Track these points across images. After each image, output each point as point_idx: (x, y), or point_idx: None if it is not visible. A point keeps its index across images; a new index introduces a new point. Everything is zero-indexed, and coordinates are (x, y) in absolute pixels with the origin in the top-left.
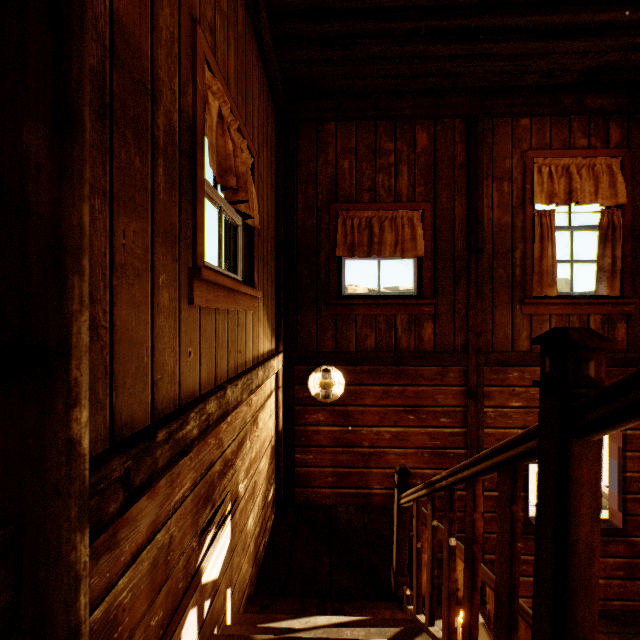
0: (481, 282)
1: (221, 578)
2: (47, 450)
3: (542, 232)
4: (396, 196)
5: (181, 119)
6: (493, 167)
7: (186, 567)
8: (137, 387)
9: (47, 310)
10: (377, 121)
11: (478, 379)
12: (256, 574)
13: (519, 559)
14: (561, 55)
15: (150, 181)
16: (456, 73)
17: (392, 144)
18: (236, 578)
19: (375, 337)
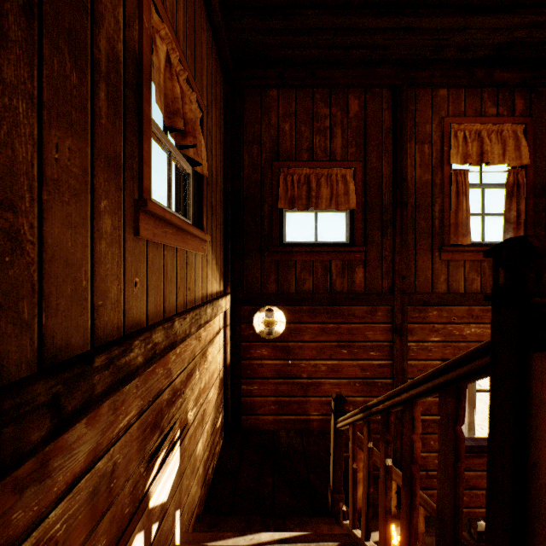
0: (405, 232)
1: (170, 501)
2: None
3: (458, 188)
4: (331, 156)
5: (126, 51)
6: (416, 131)
7: (133, 493)
8: (73, 311)
9: None
10: (314, 89)
11: (403, 317)
12: (205, 495)
13: (463, 479)
14: (476, 31)
15: (90, 102)
16: (384, 45)
17: (328, 109)
18: (185, 500)
19: (313, 280)
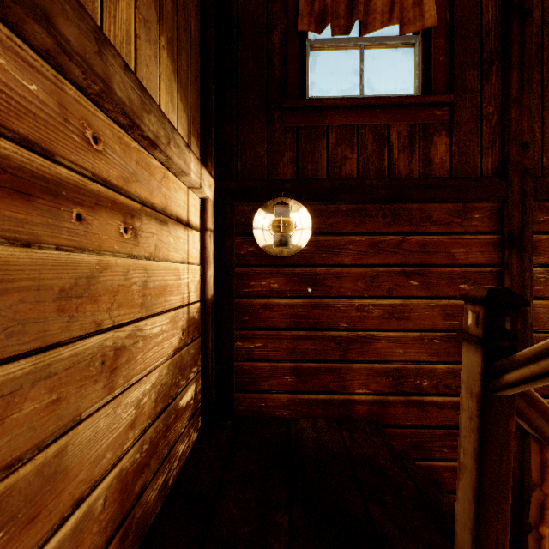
0: (529, 63)
1: None
2: None
3: None
4: None
5: None
6: None
7: None
8: None
9: None
10: None
11: (524, 218)
12: None
13: None
14: None
15: None
16: None
17: None
18: None
19: (357, 160)
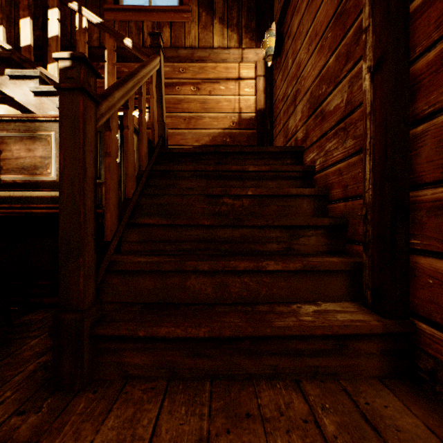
0: None
1: None
2: (45, 37)
3: None
4: None
5: None
6: None
7: None
8: None
9: (45, 18)
10: None
11: None
12: None
13: None
14: None
15: None
16: None
17: None
18: None
19: None
